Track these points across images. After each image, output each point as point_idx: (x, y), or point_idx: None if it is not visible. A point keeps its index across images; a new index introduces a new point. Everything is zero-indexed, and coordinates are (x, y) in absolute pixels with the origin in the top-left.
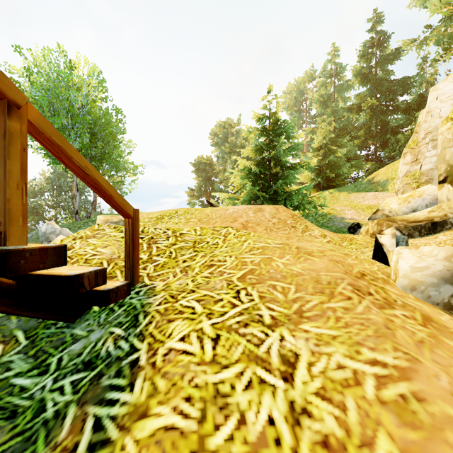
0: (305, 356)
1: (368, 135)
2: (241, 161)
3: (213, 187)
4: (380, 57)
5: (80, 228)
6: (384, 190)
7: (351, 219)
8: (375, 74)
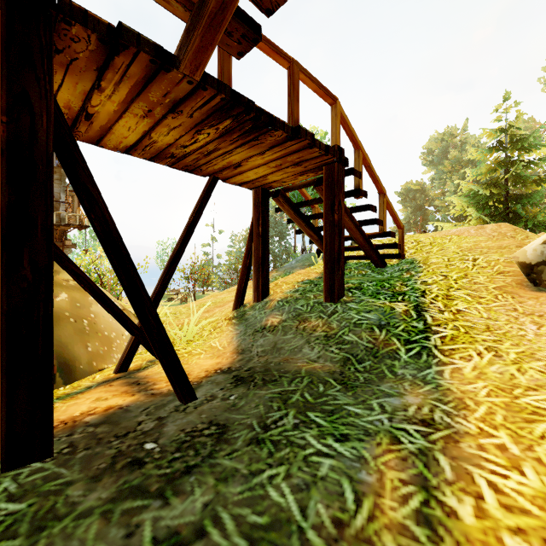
0: (482, 258)
1: None
2: (466, 186)
3: (425, 218)
4: None
5: None
6: None
7: None
8: None
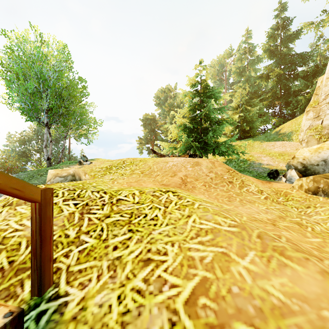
0: None
1: (274, 97)
2: (178, 118)
3: (156, 137)
4: (284, 37)
5: (42, 176)
6: (289, 139)
7: (267, 164)
8: (280, 50)
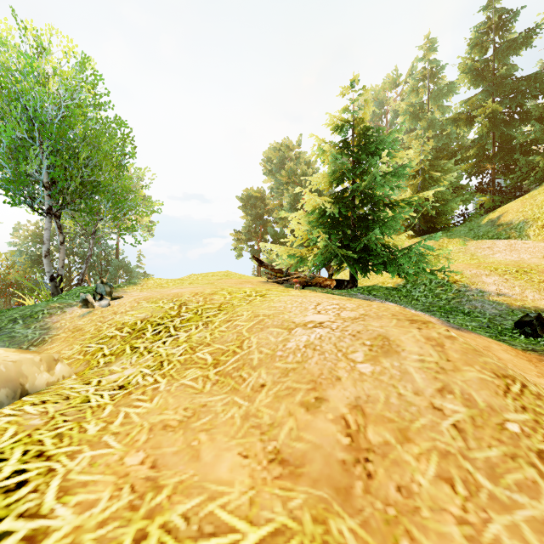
0: None
1: (481, 156)
2: (309, 197)
3: (265, 228)
4: (500, 46)
5: None
6: (522, 236)
7: (499, 294)
8: (493, 70)
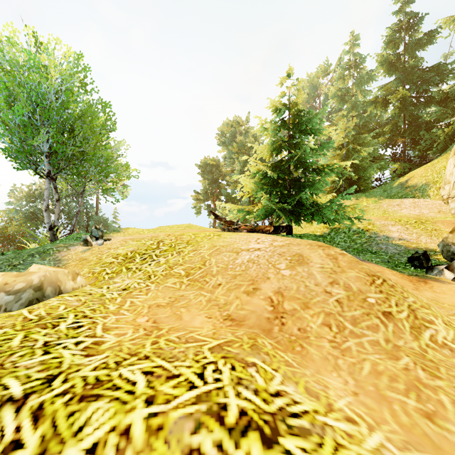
0: None
1: (395, 132)
2: (254, 164)
3: (220, 190)
4: (410, 43)
5: (14, 268)
6: (424, 195)
7: (400, 239)
8: (404, 62)
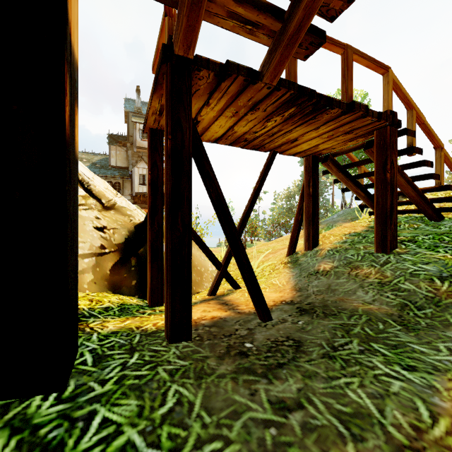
0: None
1: None
2: None
3: None
4: None
5: None
6: None
7: None
8: None
